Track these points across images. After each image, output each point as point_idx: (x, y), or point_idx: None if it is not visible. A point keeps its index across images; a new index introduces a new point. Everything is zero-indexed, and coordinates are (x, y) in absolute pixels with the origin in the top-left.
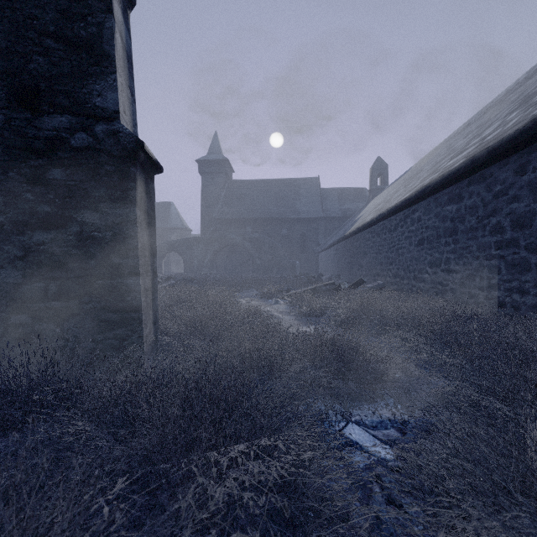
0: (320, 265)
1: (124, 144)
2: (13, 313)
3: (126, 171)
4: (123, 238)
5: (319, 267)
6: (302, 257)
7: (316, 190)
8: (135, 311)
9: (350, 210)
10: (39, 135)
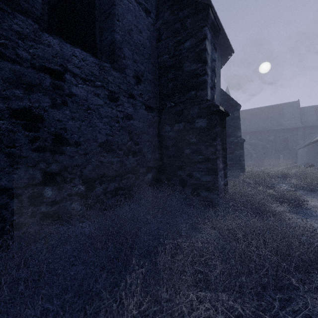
0: (298, 157)
1: (242, 140)
2: None
3: (242, 145)
4: (242, 155)
5: (297, 158)
6: (285, 152)
7: (296, 109)
8: (244, 166)
9: None
10: (230, 141)
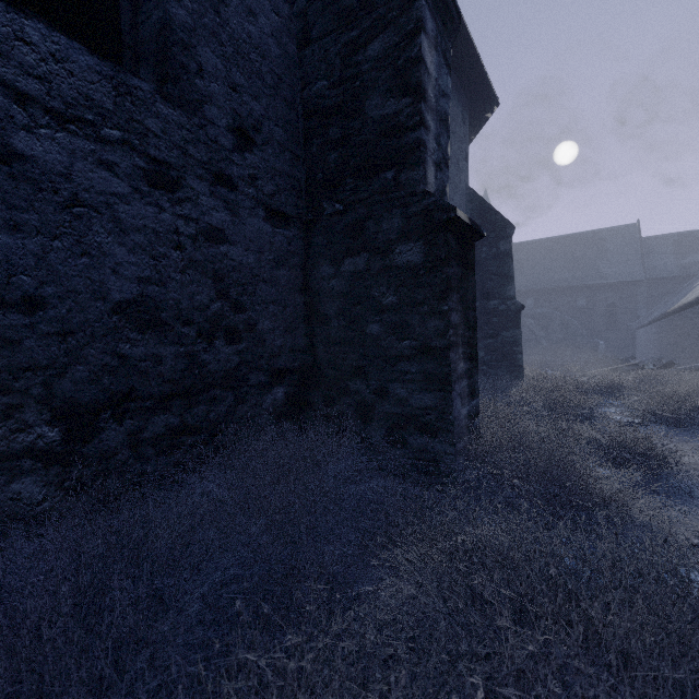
0: (637, 346)
1: (517, 307)
2: (481, 366)
3: (518, 317)
4: (517, 341)
5: (636, 348)
6: (609, 334)
7: (634, 242)
8: (521, 367)
9: (695, 264)
10: (489, 308)
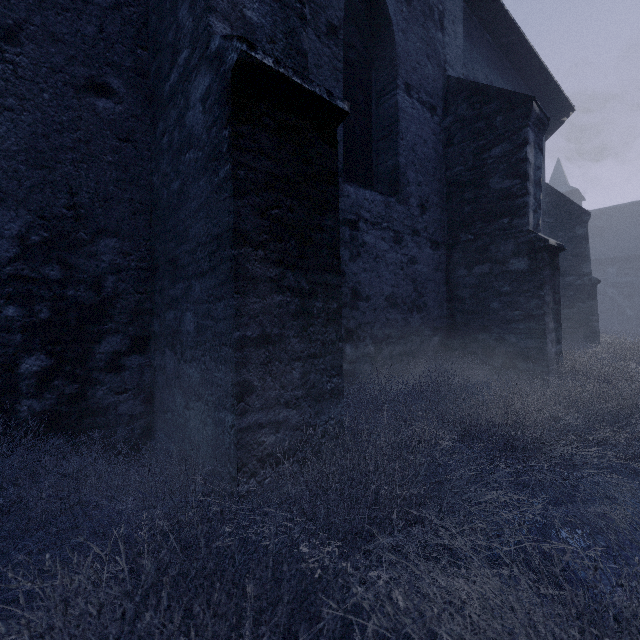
0: None
1: (593, 282)
2: None
3: (593, 290)
4: (592, 311)
5: None
6: None
7: None
8: (597, 333)
9: None
10: (565, 283)
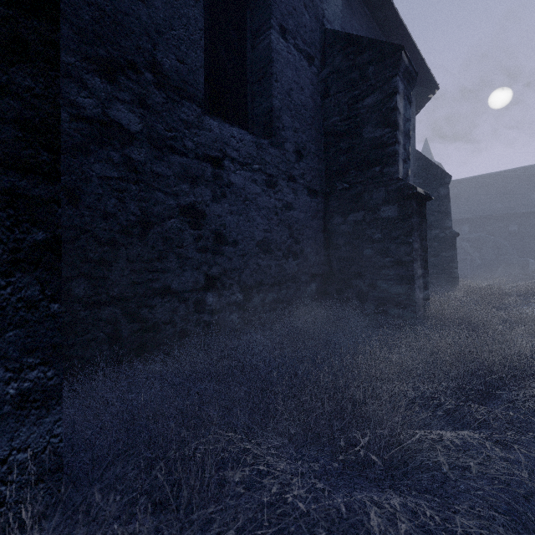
0: None
1: (453, 235)
2: None
3: (454, 241)
4: (453, 259)
5: None
6: None
7: None
8: (456, 278)
9: None
10: (431, 235)
